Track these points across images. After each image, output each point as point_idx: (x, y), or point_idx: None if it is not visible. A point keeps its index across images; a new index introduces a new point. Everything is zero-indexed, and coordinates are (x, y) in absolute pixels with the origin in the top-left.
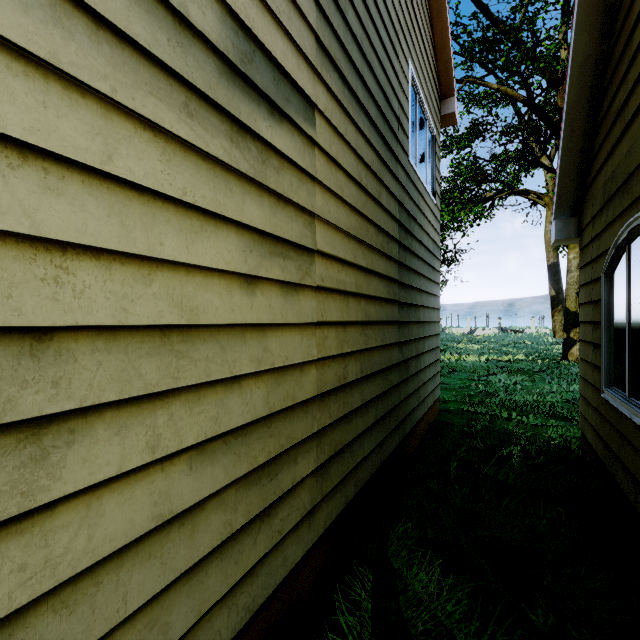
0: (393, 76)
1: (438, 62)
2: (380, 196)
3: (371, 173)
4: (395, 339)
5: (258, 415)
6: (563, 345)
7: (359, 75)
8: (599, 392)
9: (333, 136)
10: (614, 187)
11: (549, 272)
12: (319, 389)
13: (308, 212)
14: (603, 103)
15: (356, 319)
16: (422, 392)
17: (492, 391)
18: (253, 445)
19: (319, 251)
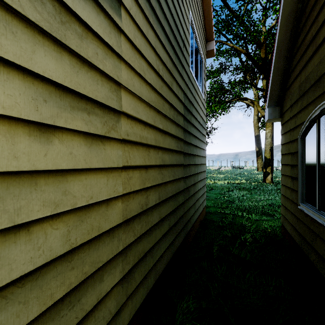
0: (180, 14)
1: (205, 20)
2: (172, 85)
3: (166, 68)
4: (181, 175)
5: (55, 255)
6: (263, 175)
7: (157, 0)
8: (296, 204)
9: (137, 32)
10: (308, 85)
11: (255, 139)
12: (124, 217)
13: (114, 81)
14: (298, 39)
15: (155, 163)
16: (197, 204)
17: (232, 200)
18: (48, 284)
19: (124, 113)
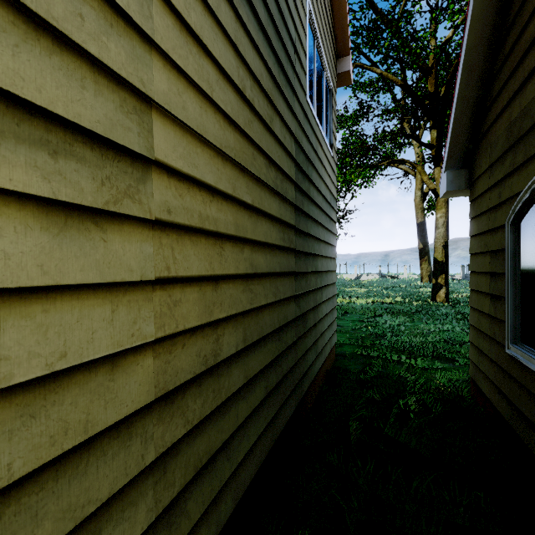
0: None
1: (335, 18)
2: (272, 122)
3: (260, 89)
4: (291, 292)
5: None
6: (432, 289)
7: None
8: (500, 346)
9: None
10: (528, 124)
11: (418, 229)
12: (160, 388)
13: (134, 91)
14: (506, 42)
15: (236, 271)
16: (320, 343)
17: (380, 332)
18: None
19: (161, 163)
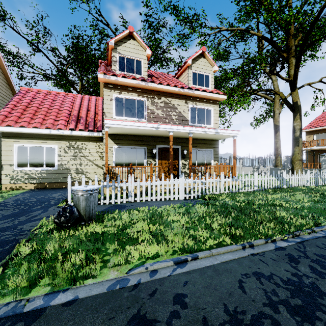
0: None
1: None
2: None
3: None
4: None
5: None
6: None
7: None
8: None
9: None
10: None
11: None
12: None
13: None
14: None
15: None
16: None
17: None
18: None
19: None
